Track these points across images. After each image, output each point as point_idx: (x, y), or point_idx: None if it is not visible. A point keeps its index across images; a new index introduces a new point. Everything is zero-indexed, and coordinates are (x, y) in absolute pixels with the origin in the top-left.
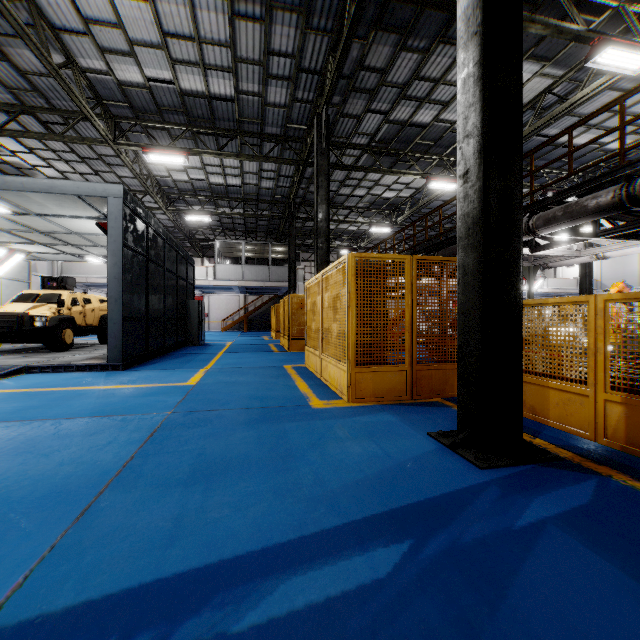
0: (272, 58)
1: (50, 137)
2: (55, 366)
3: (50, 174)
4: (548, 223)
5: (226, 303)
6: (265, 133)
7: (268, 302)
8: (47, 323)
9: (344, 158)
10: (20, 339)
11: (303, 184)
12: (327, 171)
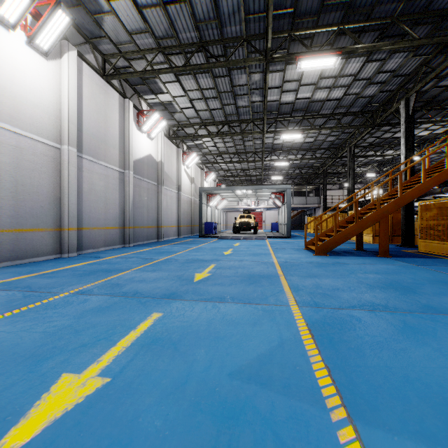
0: (333, 132)
1: (244, 162)
2: (273, 236)
3: (223, 167)
4: (446, 191)
5: (274, 215)
6: (320, 148)
7: (298, 214)
8: (254, 225)
9: (355, 150)
10: (248, 230)
11: (330, 159)
12: (353, 168)
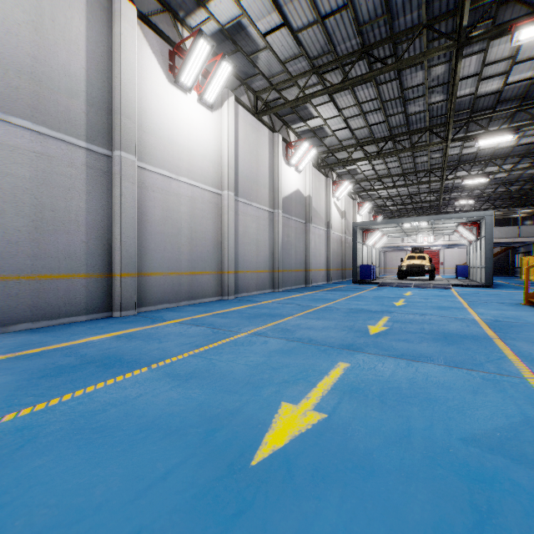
0: None
1: (413, 184)
2: (461, 285)
3: (381, 194)
4: None
5: (458, 254)
6: None
7: (502, 252)
8: (429, 268)
9: None
10: (420, 275)
11: None
12: None
